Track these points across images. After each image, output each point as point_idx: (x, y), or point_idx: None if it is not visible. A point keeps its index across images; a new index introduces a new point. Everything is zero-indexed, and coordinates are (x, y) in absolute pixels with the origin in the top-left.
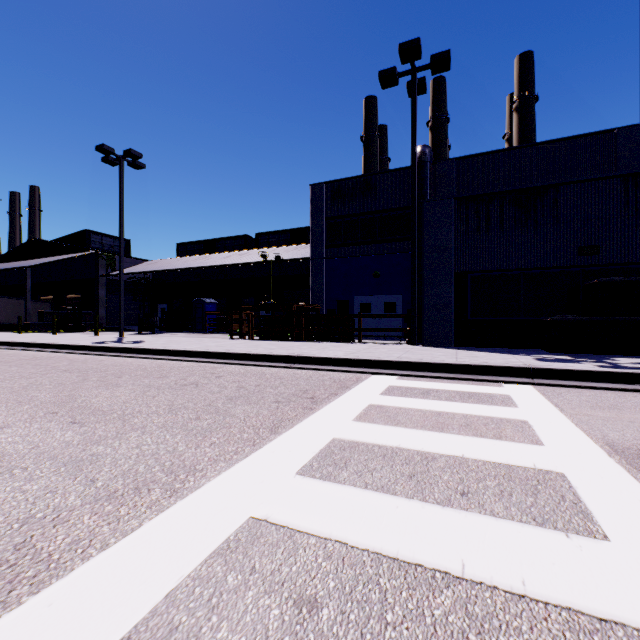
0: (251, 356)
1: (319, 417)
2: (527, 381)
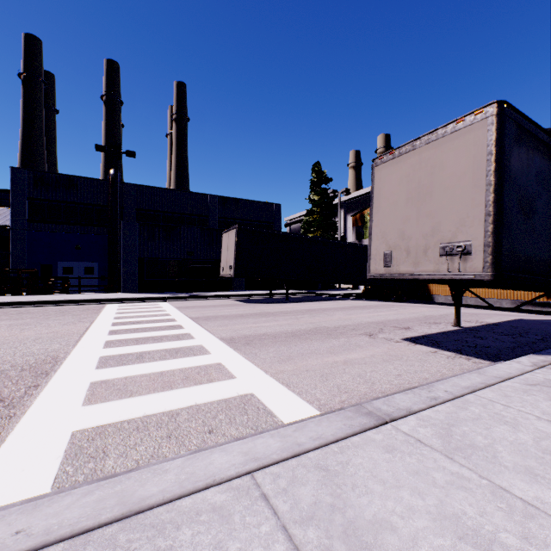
0: (24, 303)
1: (106, 311)
2: (165, 300)
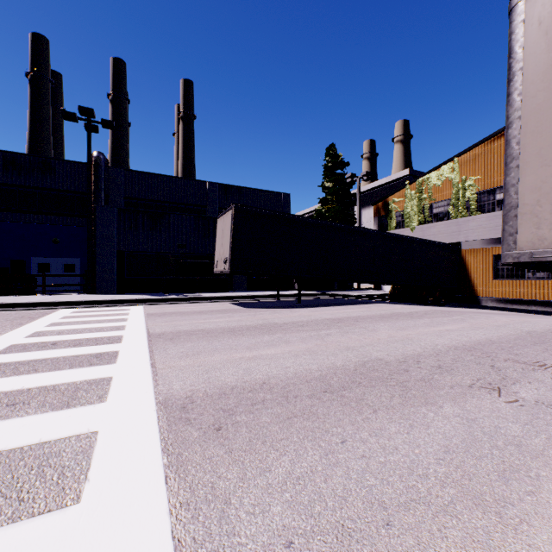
0: None
1: (41, 320)
2: (142, 304)
